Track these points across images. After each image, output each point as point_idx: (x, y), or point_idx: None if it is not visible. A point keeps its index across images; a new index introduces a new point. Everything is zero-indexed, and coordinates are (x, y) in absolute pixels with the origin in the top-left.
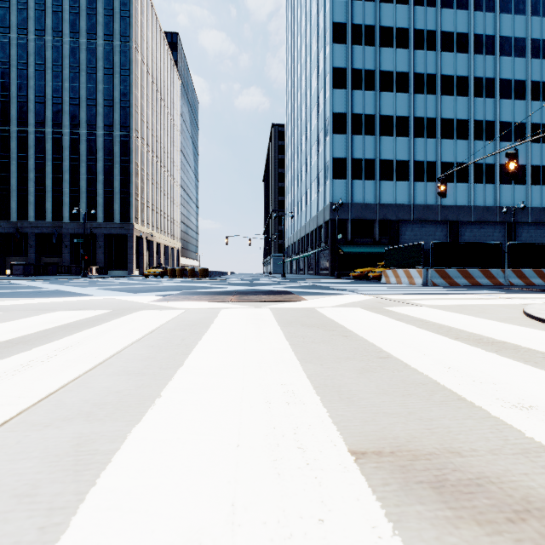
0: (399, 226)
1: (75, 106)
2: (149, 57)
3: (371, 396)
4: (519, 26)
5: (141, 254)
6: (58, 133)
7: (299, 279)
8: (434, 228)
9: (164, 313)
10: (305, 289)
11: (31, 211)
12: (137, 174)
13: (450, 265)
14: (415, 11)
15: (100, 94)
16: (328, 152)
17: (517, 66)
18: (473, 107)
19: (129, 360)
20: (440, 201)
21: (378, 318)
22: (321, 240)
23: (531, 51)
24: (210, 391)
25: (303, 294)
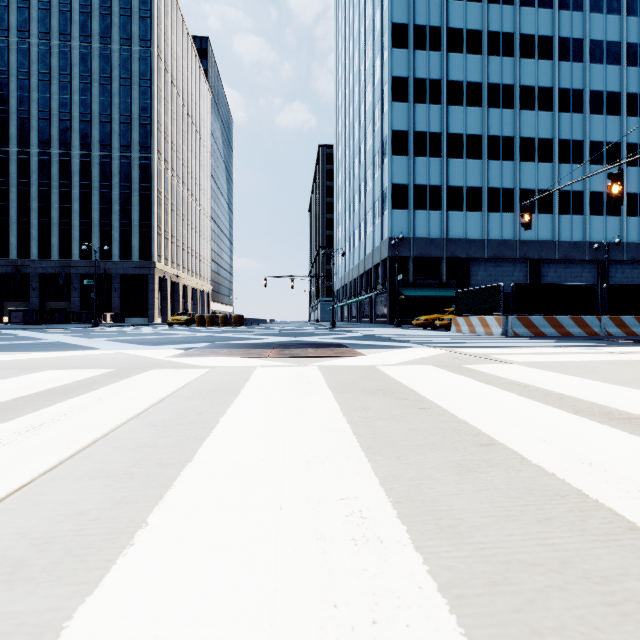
0: (471, 264)
1: (86, 123)
2: (174, 65)
3: (488, 522)
4: (612, 28)
5: (165, 298)
6: (66, 155)
7: (351, 328)
8: (512, 268)
9: (182, 374)
10: (360, 341)
11: (33, 247)
12: (160, 203)
13: (534, 311)
14: (490, 10)
15: (115, 109)
16: (386, 176)
17: (610, 76)
18: (558, 124)
19: (115, 450)
20: (519, 235)
21: (460, 380)
22: (377, 282)
23: (627, 58)
24: (228, 513)
25: (359, 347)
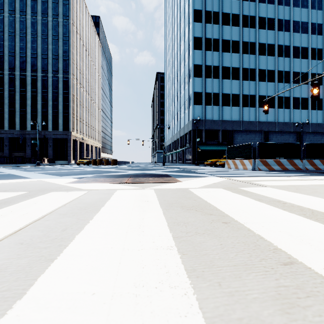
0: (234, 133)
1: (34, 59)
2: (81, 29)
3: None
4: (304, 15)
5: (76, 150)
6: (23, 75)
7: (173, 166)
8: (254, 135)
9: (68, 195)
10: (178, 173)
11: (6, 123)
12: (73, 101)
13: (269, 157)
14: (243, 4)
15: (50, 51)
16: (191, 88)
17: (303, 39)
18: (277, 63)
19: None
20: (258, 119)
21: (242, 198)
22: (186, 142)
23: (311, 30)
24: None
25: (177, 176)
